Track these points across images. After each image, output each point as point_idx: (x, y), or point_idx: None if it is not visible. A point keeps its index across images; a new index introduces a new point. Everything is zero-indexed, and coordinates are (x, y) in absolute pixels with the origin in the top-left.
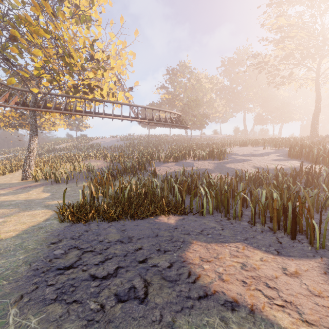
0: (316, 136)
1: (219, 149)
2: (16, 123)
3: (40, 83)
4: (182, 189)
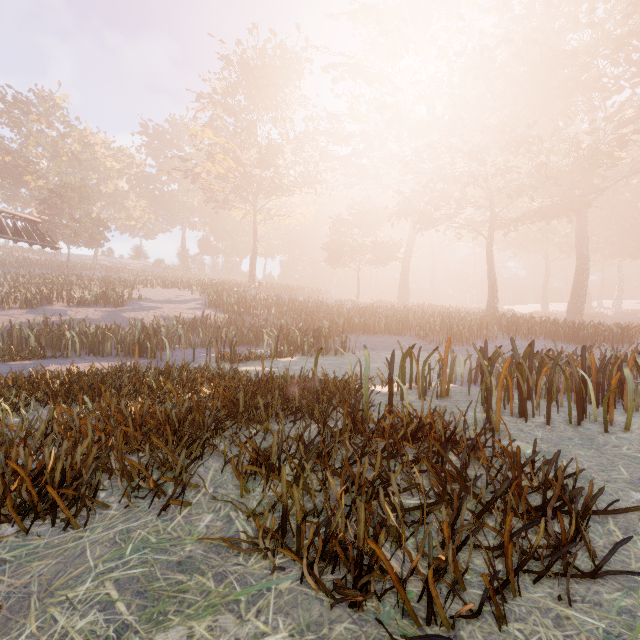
0: (254, 283)
1: (117, 291)
2: None
3: None
4: (41, 336)
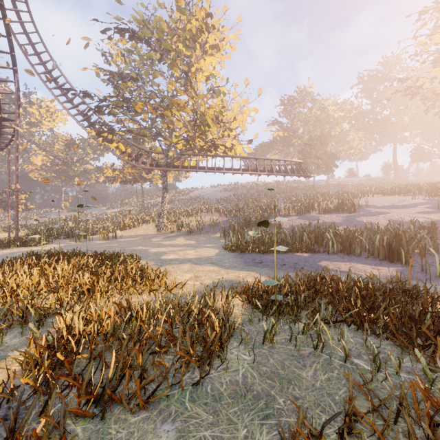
0: None
1: (350, 201)
2: (131, 178)
3: (170, 145)
4: (311, 236)
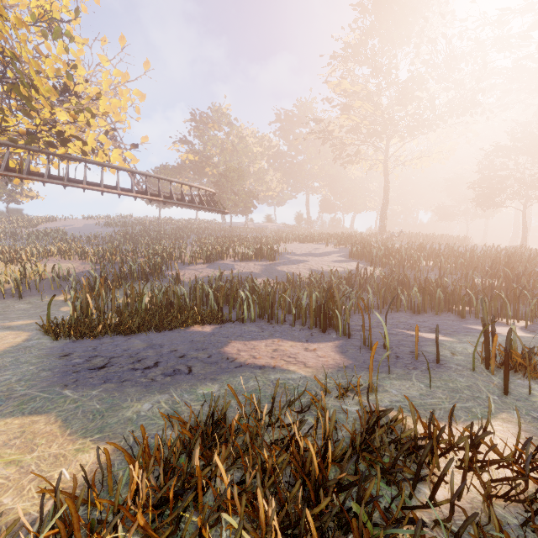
0: (385, 233)
1: (269, 246)
2: None
3: None
4: (219, 295)
